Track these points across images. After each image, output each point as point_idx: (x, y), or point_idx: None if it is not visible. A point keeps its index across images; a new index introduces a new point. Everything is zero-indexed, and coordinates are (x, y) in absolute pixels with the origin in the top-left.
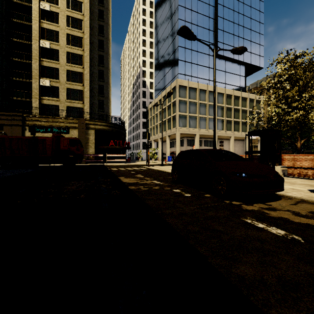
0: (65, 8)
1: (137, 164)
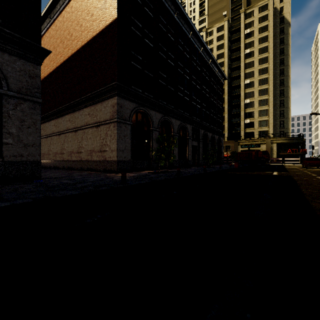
0: (257, 76)
1: None
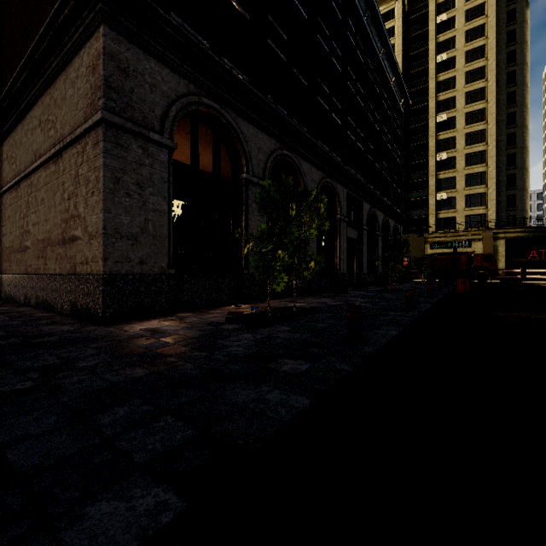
0: (462, 106)
1: None
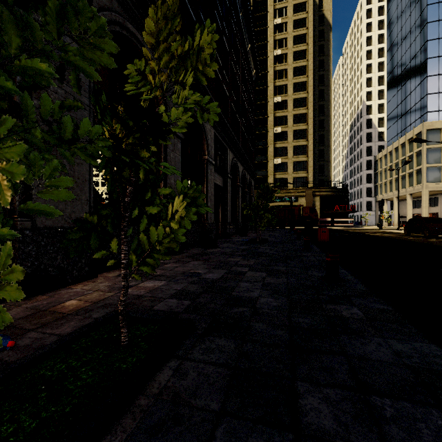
0: (291, 93)
1: (366, 228)
